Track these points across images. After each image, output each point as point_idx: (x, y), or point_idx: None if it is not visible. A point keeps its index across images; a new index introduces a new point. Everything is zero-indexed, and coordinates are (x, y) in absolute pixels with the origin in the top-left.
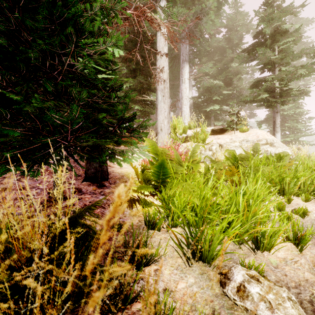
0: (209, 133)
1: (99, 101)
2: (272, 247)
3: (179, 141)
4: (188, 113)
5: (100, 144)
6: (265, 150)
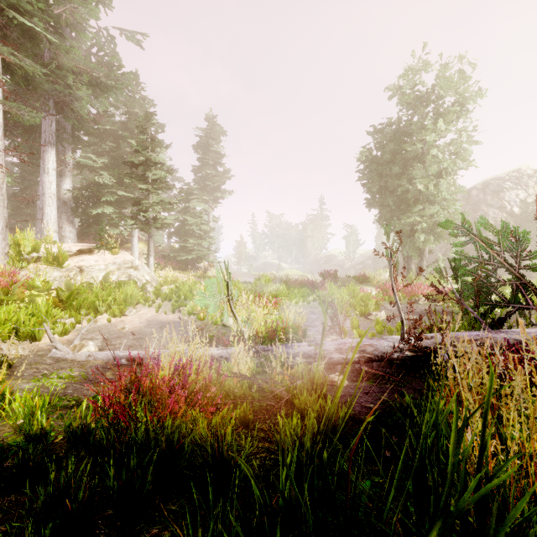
0: (66, 256)
1: None
2: (42, 338)
3: (24, 264)
4: (55, 217)
5: None
6: (129, 274)
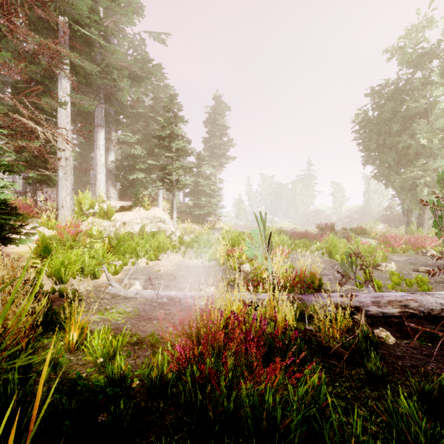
0: (113, 211)
1: (3, 212)
2: (100, 276)
3: (84, 218)
4: (104, 182)
5: (6, 238)
6: (159, 226)
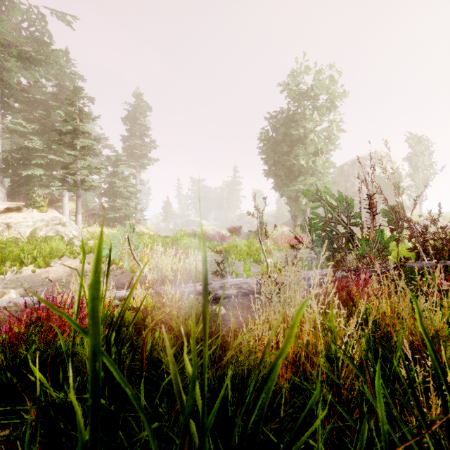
0: None
1: None
2: None
3: None
4: None
5: None
6: (57, 230)
